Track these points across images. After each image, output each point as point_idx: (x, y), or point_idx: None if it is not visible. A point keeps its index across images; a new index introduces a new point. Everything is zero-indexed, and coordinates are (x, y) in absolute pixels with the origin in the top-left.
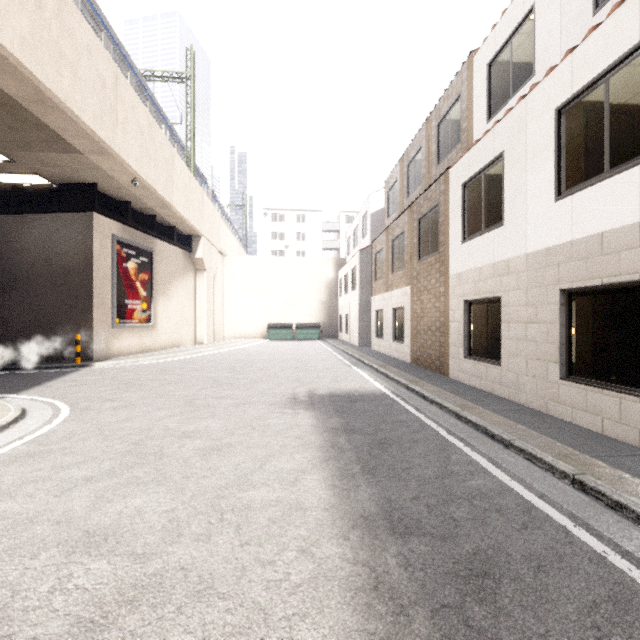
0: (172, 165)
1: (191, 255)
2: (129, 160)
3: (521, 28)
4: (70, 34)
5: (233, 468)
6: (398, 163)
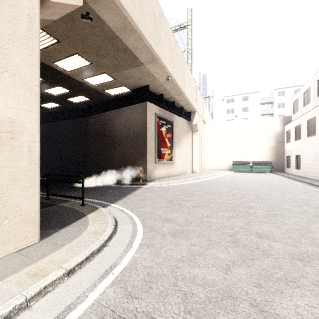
0: (184, 69)
1: (190, 123)
2: (166, 64)
3: None
4: None
5: None
6: None
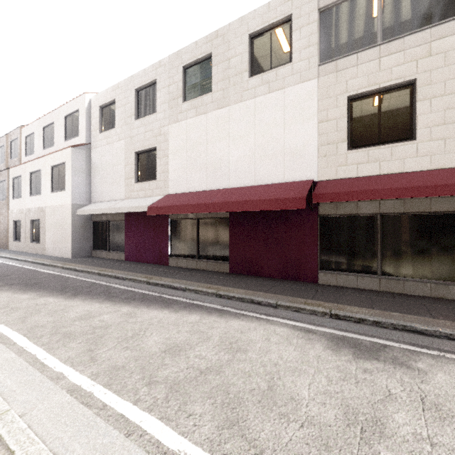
0: None
1: None
2: None
3: (33, 135)
4: None
5: None
6: None
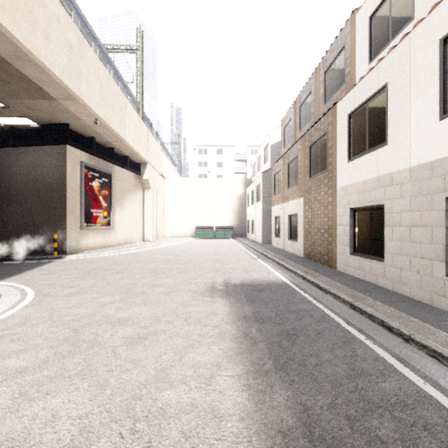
0: (125, 110)
1: (140, 177)
2: (91, 105)
3: None
4: (43, 6)
5: (154, 360)
6: (292, 106)
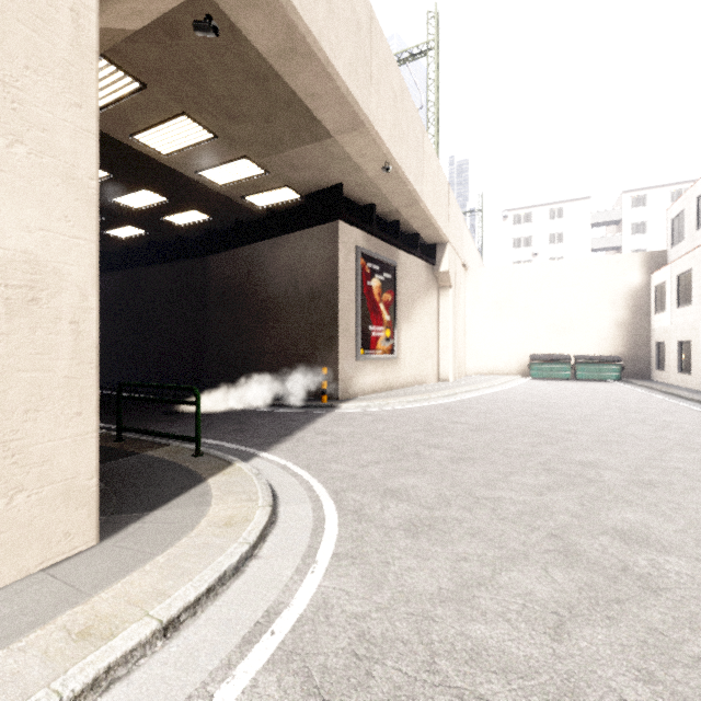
0: (422, 147)
1: (434, 269)
2: (382, 134)
3: None
4: None
5: None
6: None
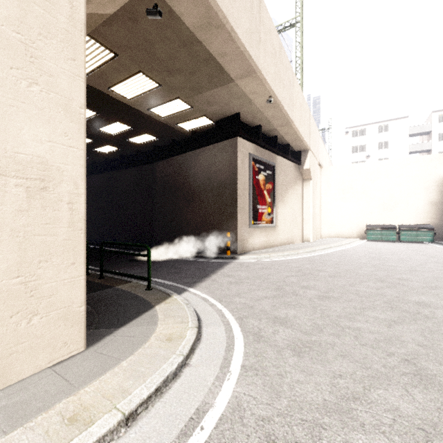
0: (292, 86)
1: (300, 167)
2: (267, 78)
3: None
4: None
5: None
6: None
